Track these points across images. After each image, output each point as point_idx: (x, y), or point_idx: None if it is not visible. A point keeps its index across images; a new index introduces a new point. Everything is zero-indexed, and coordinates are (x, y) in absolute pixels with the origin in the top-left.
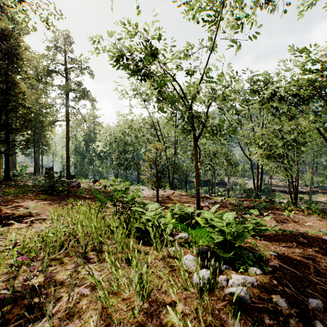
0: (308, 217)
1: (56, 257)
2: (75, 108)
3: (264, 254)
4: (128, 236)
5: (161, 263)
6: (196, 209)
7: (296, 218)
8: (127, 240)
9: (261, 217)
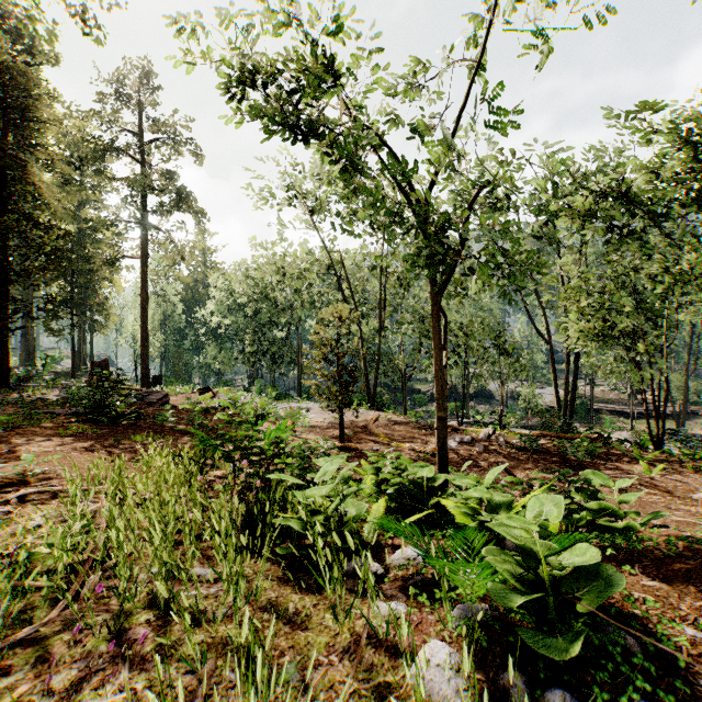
0: (695, 478)
1: (37, 630)
2: (161, 229)
3: (671, 638)
4: (258, 553)
5: (347, 670)
6: (438, 467)
7: (667, 481)
8: (252, 571)
9: None
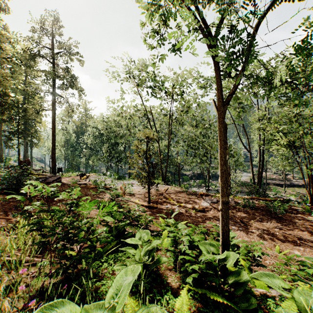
0: None
1: None
2: (62, 96)
3: None
4: None
5: None
6: (221, 240)
7: None
8: None
9: (285, 225)
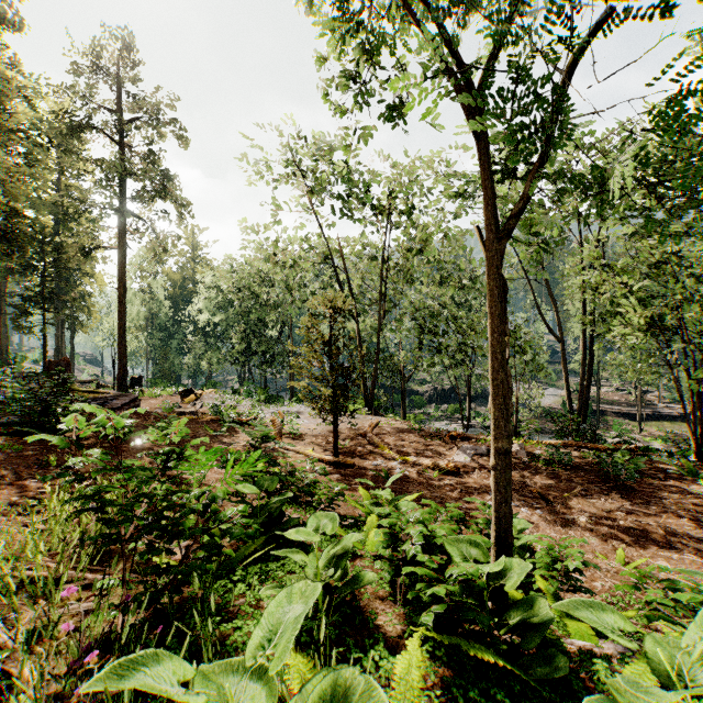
0: None
1: None
2: (140, 218)
3: None
4: None
5: None
6: (495, 535)
7: None
8: None
9: (639, 505)
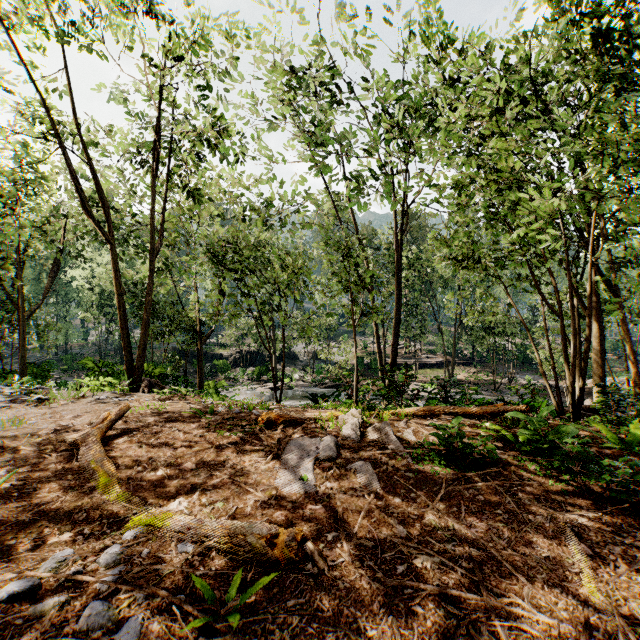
0: None
1: None
2: None
3: None
4: None
5: None
6: None
7: None
8: None
9: None
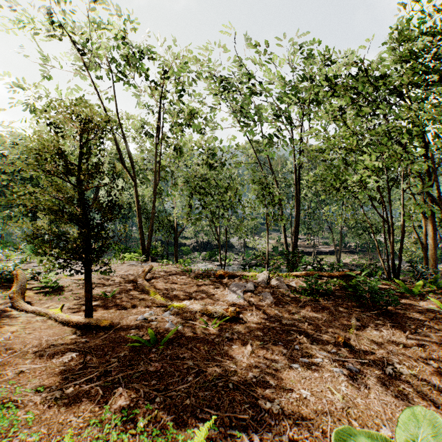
0: None
1: None
2: None
3: None
4: None
5: None
6: None
7: None
8: None
9: (418, 333)
